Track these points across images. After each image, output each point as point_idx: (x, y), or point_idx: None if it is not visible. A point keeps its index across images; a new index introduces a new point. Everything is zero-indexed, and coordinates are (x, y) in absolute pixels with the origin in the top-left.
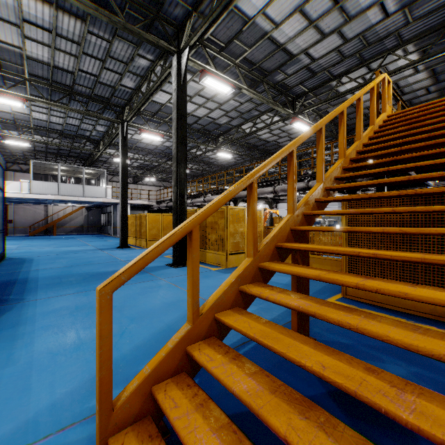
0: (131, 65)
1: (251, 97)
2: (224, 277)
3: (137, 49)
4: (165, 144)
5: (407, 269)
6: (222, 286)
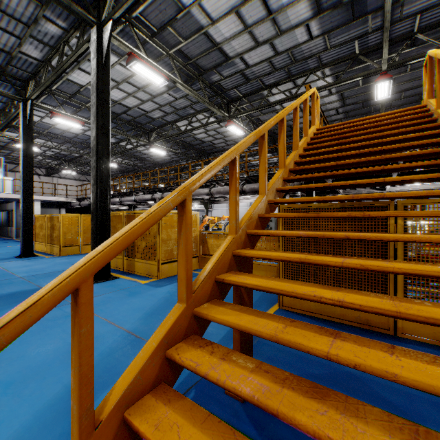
0: (34, 29)
1: (186, 94)
2: (155, 292)
3: (42, 9)
4: (87, 133)
5: (337, 279)
6: (139, 358)
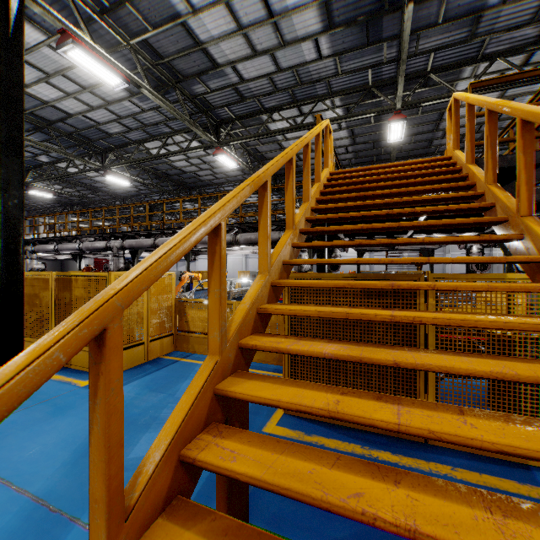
0: None
1: (158, 105)
2: None
3: None
4: None
5: (358, 373)
6: None
